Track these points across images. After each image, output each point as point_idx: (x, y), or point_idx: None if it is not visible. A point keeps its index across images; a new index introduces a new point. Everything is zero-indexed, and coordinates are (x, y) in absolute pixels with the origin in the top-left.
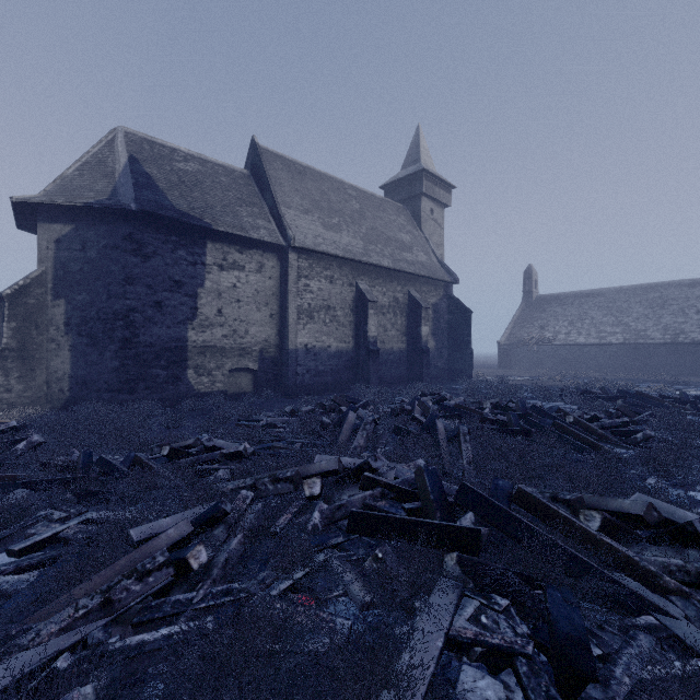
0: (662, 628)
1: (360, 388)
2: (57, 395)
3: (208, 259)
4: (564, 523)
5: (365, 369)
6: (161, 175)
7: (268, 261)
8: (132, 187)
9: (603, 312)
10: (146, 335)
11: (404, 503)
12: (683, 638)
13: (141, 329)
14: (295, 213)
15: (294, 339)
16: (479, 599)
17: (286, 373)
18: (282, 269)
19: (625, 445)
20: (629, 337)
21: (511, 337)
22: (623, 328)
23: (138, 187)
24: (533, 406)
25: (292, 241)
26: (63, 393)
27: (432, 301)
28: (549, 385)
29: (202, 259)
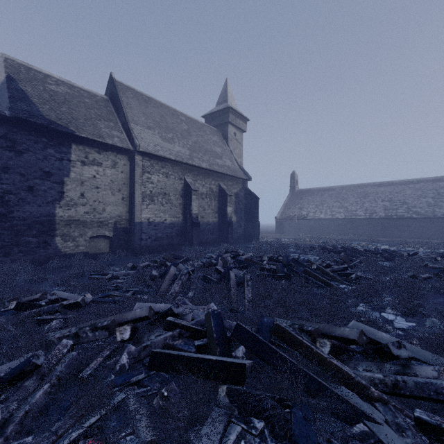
0: (371, 434)
1: (186, 248)
2: None
3: (73, 157)
4: (306, 349)
5: (190, 235)
6: (34, 92)
7: (120, 160)
8: (8, 99)
9: (334, 200)
10: (19, 211)
11: (196, 340)
12: (385, 442)
13: (15, 207)
14: (141, 128)
15: (140, 215)
16: (241, 425)
17: (133, 238)
18: (131, 166)
19: (345, 282)
20: (347, 214)
21: (283, 214)
22: (344, 209)
23: (13, 99)
24: (293, 258)
25: (138, 147)
26: None
27: (234, 191)
28: (304, 244)
29: (68, 156)
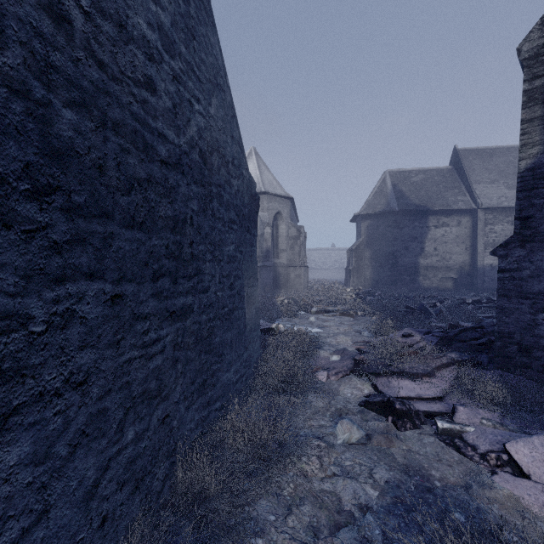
0: None
1: None
2: (367, 285)
3: (429, 224)
4: None
5: None
6: (405, 189)
7: (464, 219)
8: (395, 200)
9: None
10: (401, 261)
11: None
12: None
13: (399, 259)
14: (484, 186)
15: (482, 261)
16: None
17: (475, 281)
18: (473, 222)
19: None
20: None
21: None
22: None
23: (397, 199)
24: None
25: (480, 205)
26: (369, 284)
27: None
28: None
29: (426, 225)
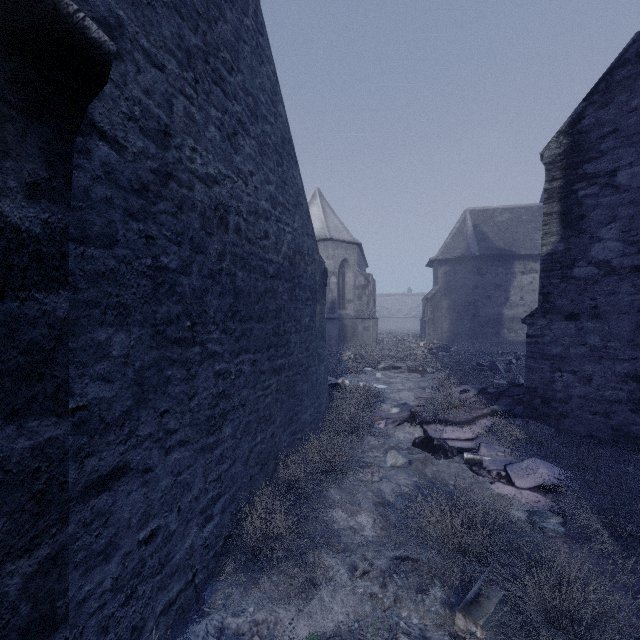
0: None
1: None
2: (445, 338)
3: (514, 270)
4: None
5: None
6: (488, 230)
7: None
8: (476, 243)
9: None
10: (482, 312)
11: None
12: None
13: (480, 310)
14: None
15: None
16: None
17: None
18: None
19: None
20: None
21: None
22: None
23: (478, 242)
24: None
25: None
26: (447, 338)
27: None
28: None
29: (511, 271)
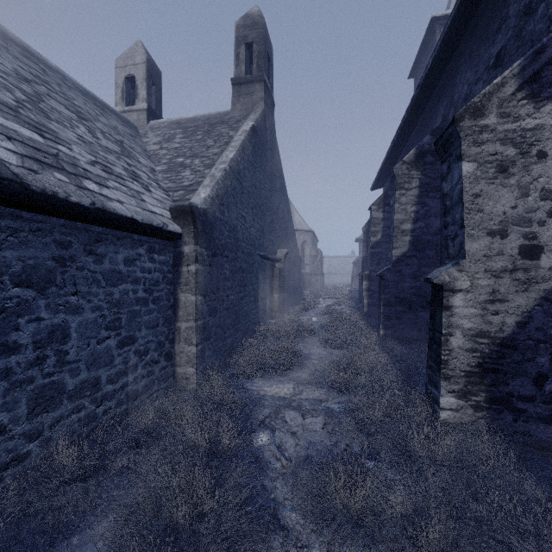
0: None
1: None
2: None
3: None
4: None
5: None
6: None
7: None
8: None
9: None
10: None
11: None
12: None
13: None
14: None
15: None
16: None
17: None
18: None
19: None
20: None
21: None
22: None
23: None
24: None
25: None
26: None
27: None
28: None
29: None
